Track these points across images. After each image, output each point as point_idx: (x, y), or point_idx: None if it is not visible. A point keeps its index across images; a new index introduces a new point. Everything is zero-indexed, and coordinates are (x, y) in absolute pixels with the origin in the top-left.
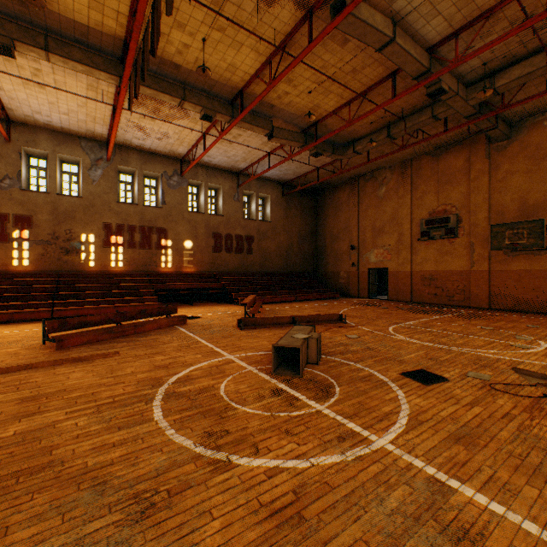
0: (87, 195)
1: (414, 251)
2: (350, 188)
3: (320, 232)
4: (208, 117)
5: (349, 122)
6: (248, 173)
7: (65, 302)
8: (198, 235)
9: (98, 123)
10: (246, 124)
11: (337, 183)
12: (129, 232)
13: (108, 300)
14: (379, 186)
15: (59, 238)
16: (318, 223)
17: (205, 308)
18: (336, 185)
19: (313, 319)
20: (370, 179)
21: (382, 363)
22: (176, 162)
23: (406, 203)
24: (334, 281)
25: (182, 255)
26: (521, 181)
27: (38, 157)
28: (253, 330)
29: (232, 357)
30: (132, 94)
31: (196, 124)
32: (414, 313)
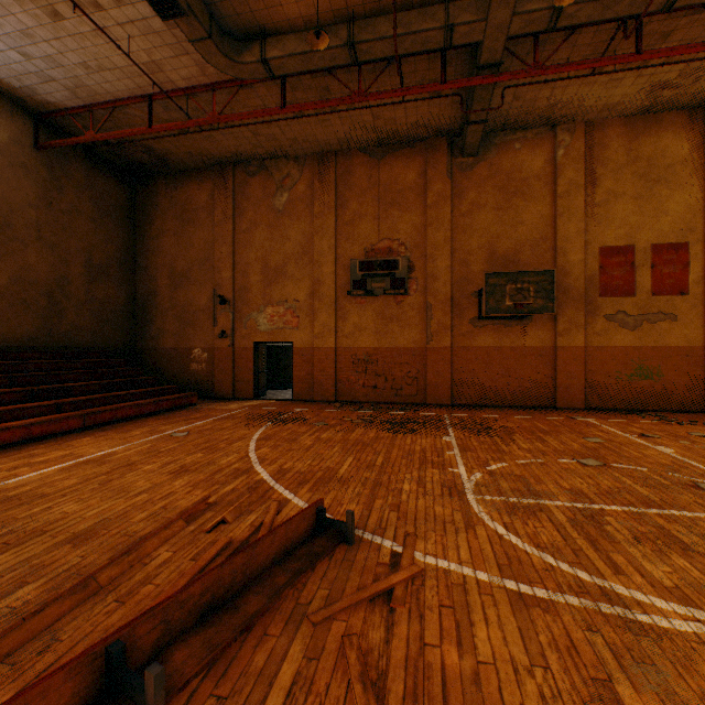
0: None
1: (342, 314)
2: (218, 182)
3: (143, 262)
4: None
5: None
6: None
7: None
8: None
9: None
10: None
11: (187, 165)
12: None
13: None
14: (276, 189)
15: None
16: (139, 244)
17: None
18: (184, 171)
19: (229, 581)
20: (259, 172)
21: None
22: None
23: (328, 228)
24: (180, 368)
25: None
26: (491, 220)
27: None
28: None
29: None
30: None
31: None
32: (398, 433)
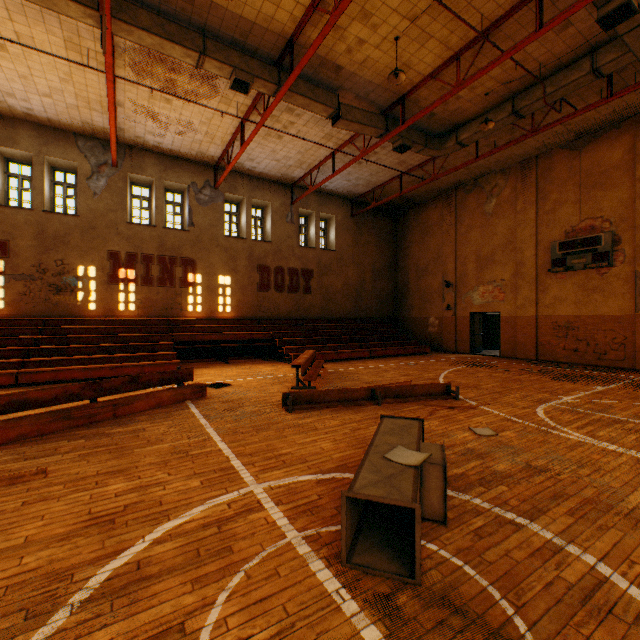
0: (86, 213)
1: (542, 288)
2: (444, 203)
3: (400, 264)
4: (243, 86)
5: (457, 86)
6: (305, 186)
7: (41, 361)
8: (238, 268)
9: (95, 110)
10: (299, 97)
11: (425, 197)
12: (144, 264)
13: (104, 357)
14: (486, 198)
15: (46, 272)
16: (398, 253)
17: (244, 368)
18: (423, 201)
19: (404, 392)
20: (473, 189)
21: (595, 524)
22: (208, 170)
23: (528, 220)
24: (421, 330)
25: (216, 295)
26: None
27: (19, 162)
28: (307, 412)
29: (258, 491)
30: (104, 18)
31: (229, 106)
32: (557, 380)
